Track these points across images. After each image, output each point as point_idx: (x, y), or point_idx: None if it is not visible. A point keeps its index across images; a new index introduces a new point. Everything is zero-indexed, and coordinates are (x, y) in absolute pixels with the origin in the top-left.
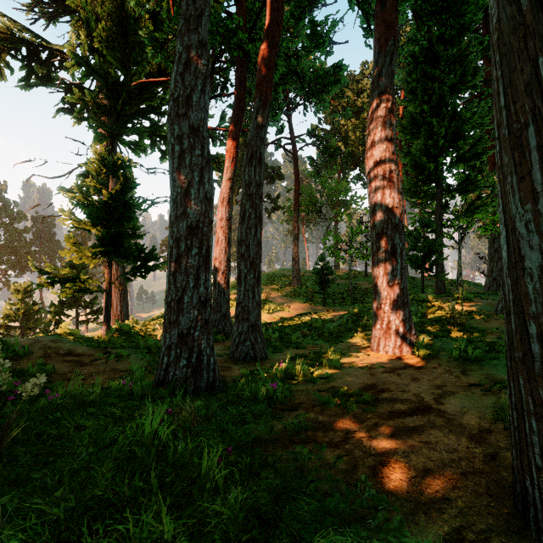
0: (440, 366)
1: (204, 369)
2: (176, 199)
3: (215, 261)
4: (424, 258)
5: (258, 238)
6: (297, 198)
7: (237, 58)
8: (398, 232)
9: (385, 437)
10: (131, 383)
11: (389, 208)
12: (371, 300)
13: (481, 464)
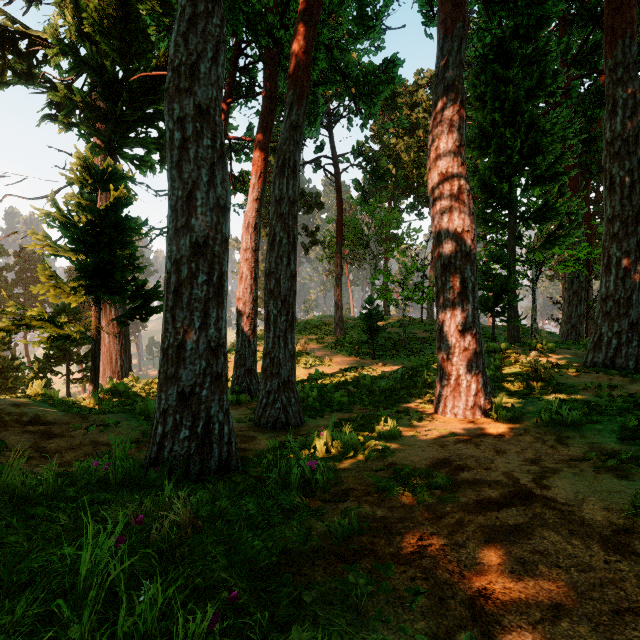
0: (527, 432)
1: (214, 442)
2: (176, 206)
3: (238, 302)
4: (496, 299)
5: (291, 270)
6: (340, 229)
7: (266, 47)
8: (469, 263)
9: (478, 544)
10: (106, 465)
11: (457, 232)
12: (429, 352)
13: (638, 593)
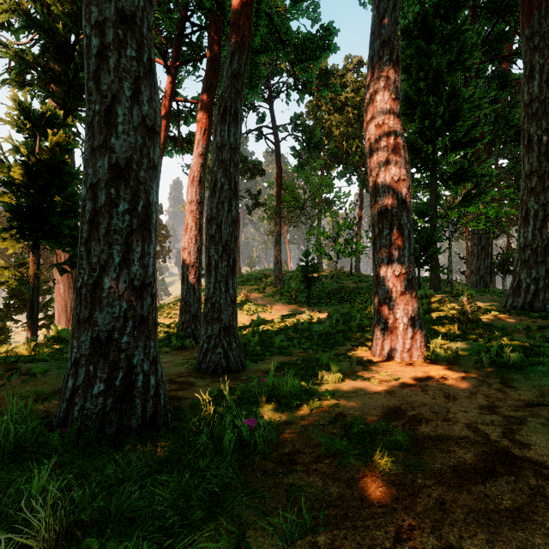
0: (469, 375)
1: (136, 396)
2: (93, 122)
3: (184, 252)
4: (421, 250)
5: (233, 216)
6: (279, 192)
7: (211, 11)
8: (405, 210)
9: (480, 547)
10: None
11: (394, 180)
12: (359, 300)
13: None
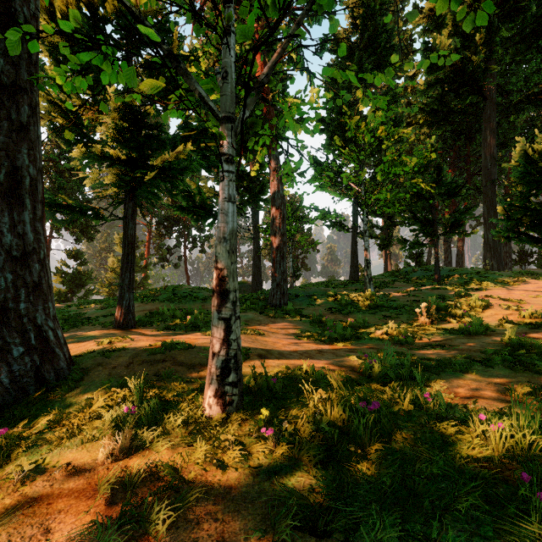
0: None
1: None
2: (446, 258)
3: None
4: None
5: (461, 261)
6: None
7: None
8: (508, 258)
9: None
10: None
11: (504, 252)
12: None
13: None
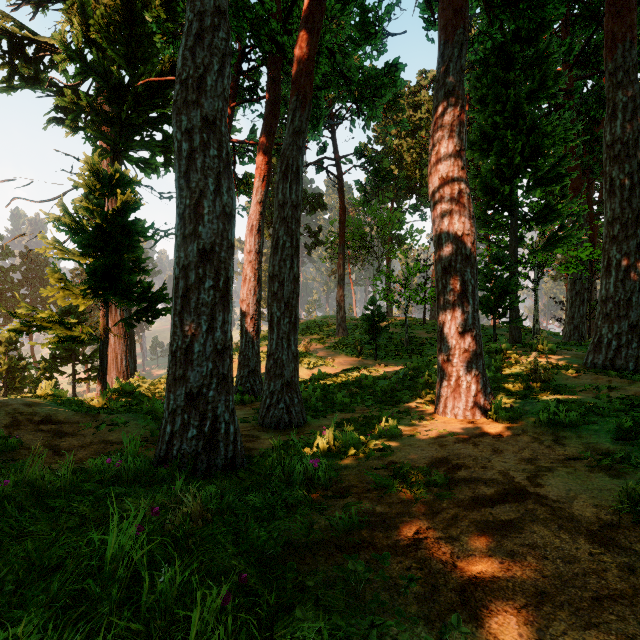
0: (525, 432)
1: (220, 441)
2: (184, 214)
3: (242, 304)
4: (497, 300)
5: (294, 273)
6: (342, 230)
7: (270, 52)
8: (469, 266)
9: (471, 537)
10: (118, 462)
11: (458, 235)
12: (431, 352)
13: (618, 582)
